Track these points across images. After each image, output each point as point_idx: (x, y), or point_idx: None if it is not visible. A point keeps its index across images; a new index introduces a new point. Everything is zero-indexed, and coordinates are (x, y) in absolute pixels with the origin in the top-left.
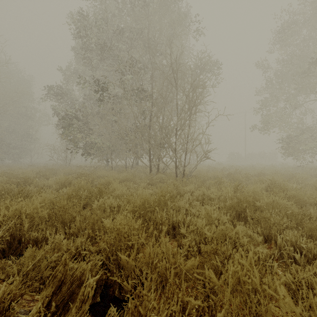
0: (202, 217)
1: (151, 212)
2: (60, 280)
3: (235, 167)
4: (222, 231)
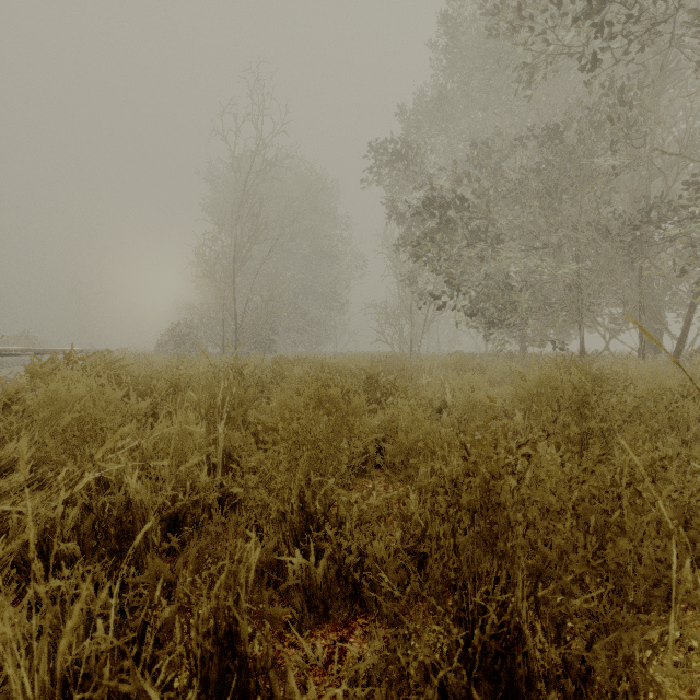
0: None
1: None
2: None
3: None
4: None
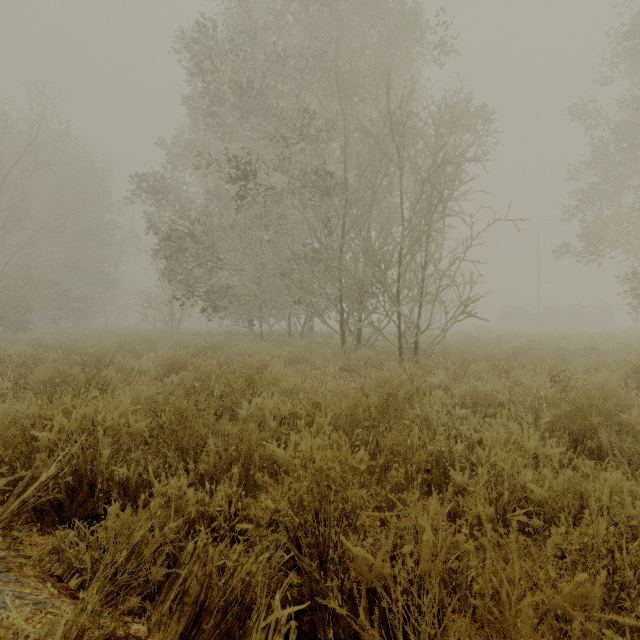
0: (511, 446)
1: (369, 430)
2: (196, 602)
3: (521, 336)
4: (570, 484)
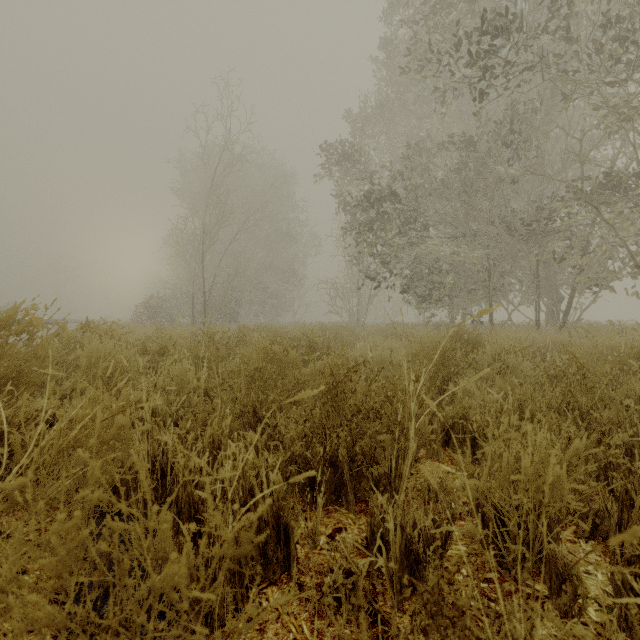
0: None
1: None
2: None
3: None
4: None
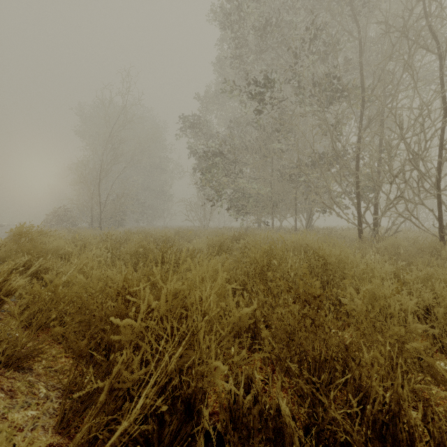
0: None
1: None
2: None
3: None
4: None
